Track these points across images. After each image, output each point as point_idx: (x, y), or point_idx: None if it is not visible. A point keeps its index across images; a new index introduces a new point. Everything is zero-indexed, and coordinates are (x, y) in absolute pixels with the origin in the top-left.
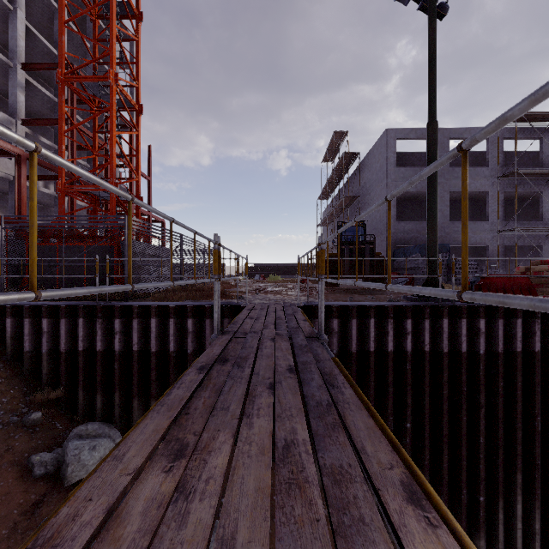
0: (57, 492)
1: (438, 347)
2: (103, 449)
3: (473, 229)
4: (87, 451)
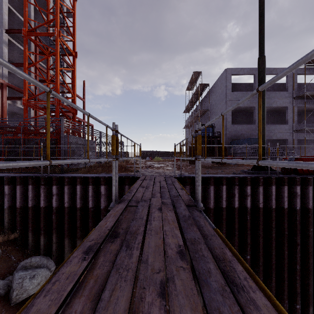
0: (5, 310)
1: (268, 205)
2: (40, 277)
3: (278, 129)
4: (28, 279)
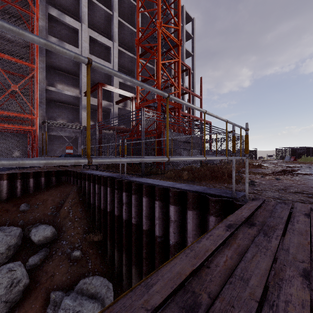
0: None
1: None
2: None
3: None
4: None
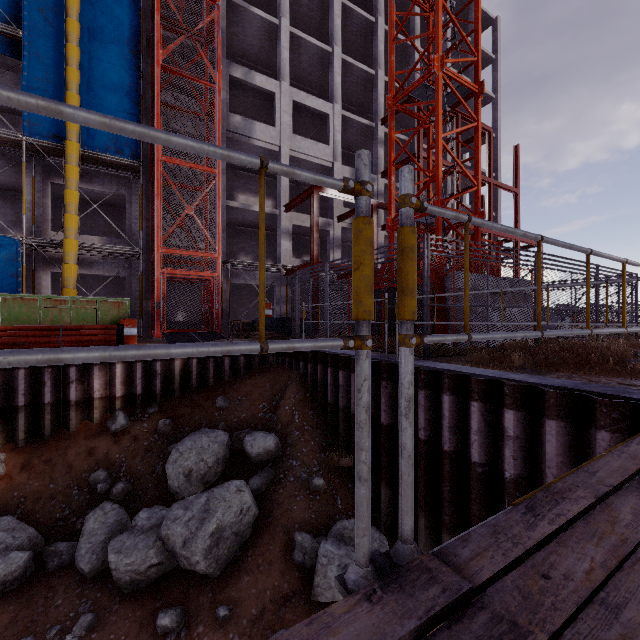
0: (304, 599)
1: None
2: None
3: None
4: (336, 568)
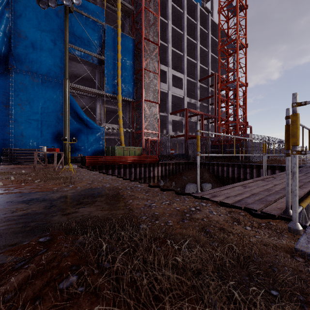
0: None
1: None
2: None
3: None
4: None
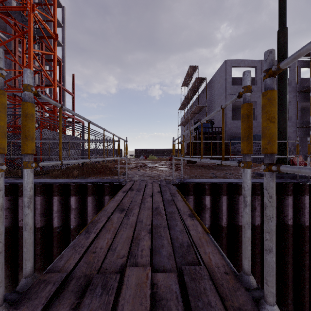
0: None
1: (299, 221)
2: None
3: None
4: None
